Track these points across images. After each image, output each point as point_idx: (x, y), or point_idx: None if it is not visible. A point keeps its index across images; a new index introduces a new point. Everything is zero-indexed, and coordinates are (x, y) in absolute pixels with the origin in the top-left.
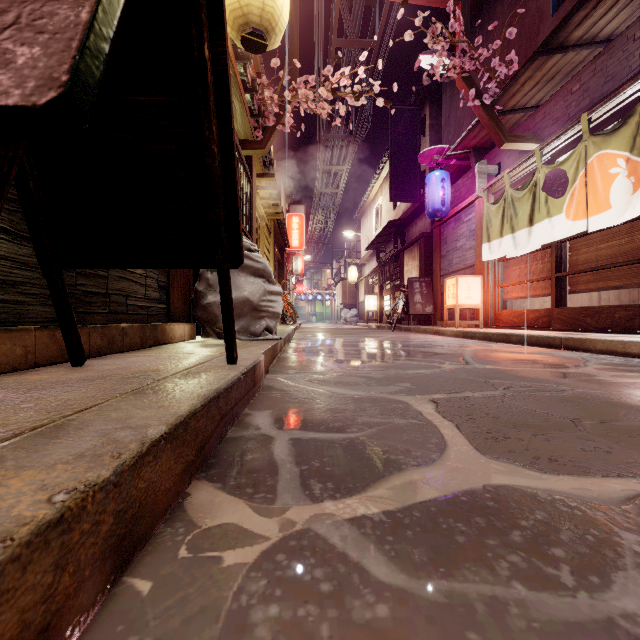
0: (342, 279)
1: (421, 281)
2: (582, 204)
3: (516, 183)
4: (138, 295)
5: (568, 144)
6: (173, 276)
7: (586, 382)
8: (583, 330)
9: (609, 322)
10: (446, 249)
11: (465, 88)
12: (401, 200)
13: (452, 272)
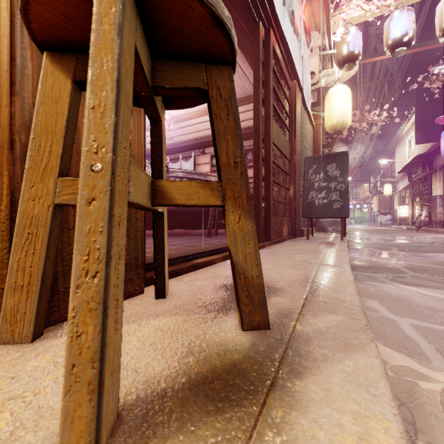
0: (378, 193)
1: (443, 198)
2: None
3: None
4: None
5: None
6: None
7: None
8: None
9: None
10: None
11: None
12: (426, 142)
13: None
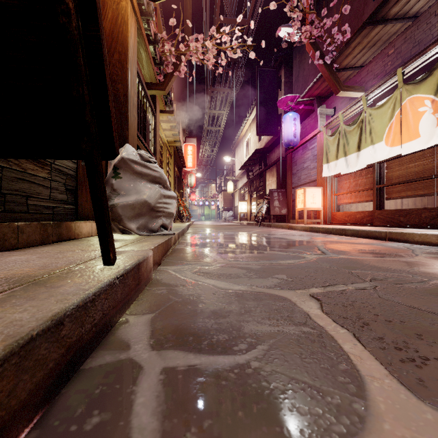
0: (223, 190)
1: (278, 191)
2: (398, 134)
3: (347, 121)
4: (41, 196)
5: (386, 92)
6: (81, 181)
7: (433, 271)
8: (397, 226)
9: (417, 220)
10: (296, 169)
11: (312, 51)
12: (264, 134)
13: (300, 185)
